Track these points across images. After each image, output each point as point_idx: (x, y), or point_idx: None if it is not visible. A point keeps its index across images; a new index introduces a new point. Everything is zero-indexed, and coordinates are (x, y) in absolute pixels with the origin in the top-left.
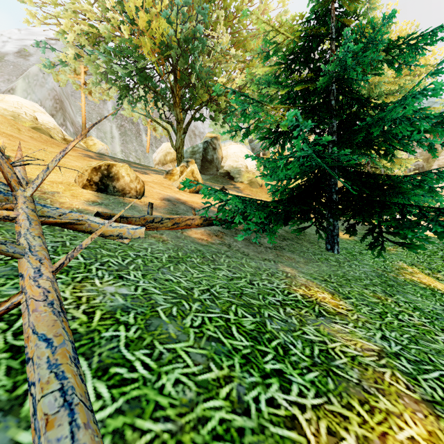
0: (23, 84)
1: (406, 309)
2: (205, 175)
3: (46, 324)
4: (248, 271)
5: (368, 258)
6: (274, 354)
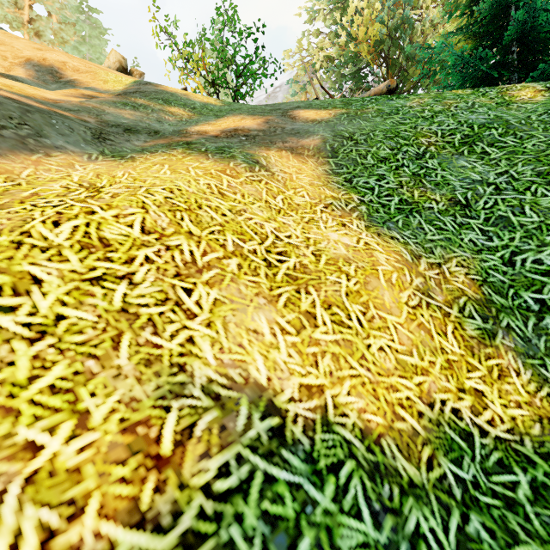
0: None
1: None
2: None
3: None
4: None
5: None
6: None
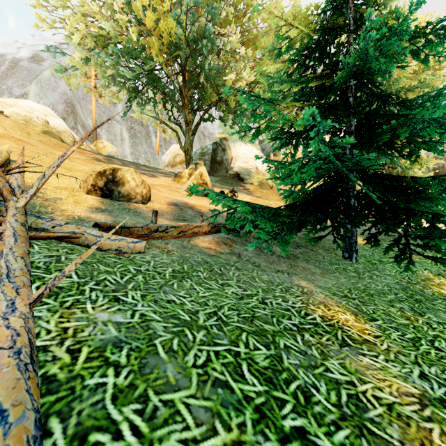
0: (36, 88)
1: (441, 332)
2: (214, 177)
3: (6, 385)
4: (260, 287)
5: (389, 267)
6: (293, 404)
